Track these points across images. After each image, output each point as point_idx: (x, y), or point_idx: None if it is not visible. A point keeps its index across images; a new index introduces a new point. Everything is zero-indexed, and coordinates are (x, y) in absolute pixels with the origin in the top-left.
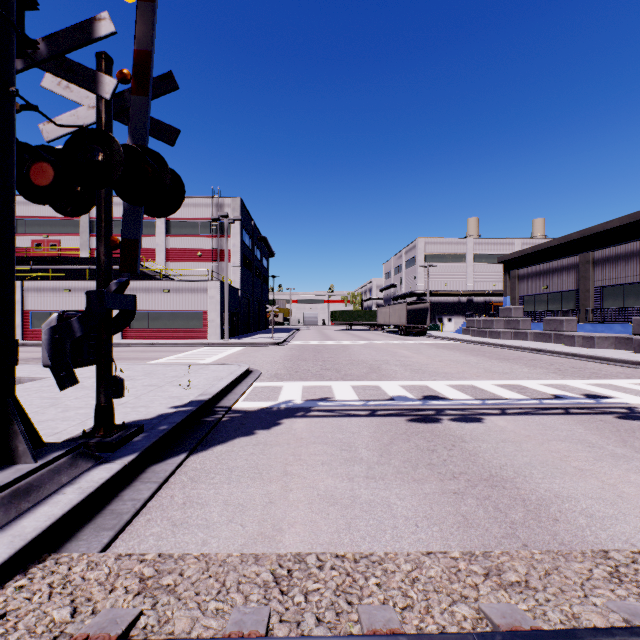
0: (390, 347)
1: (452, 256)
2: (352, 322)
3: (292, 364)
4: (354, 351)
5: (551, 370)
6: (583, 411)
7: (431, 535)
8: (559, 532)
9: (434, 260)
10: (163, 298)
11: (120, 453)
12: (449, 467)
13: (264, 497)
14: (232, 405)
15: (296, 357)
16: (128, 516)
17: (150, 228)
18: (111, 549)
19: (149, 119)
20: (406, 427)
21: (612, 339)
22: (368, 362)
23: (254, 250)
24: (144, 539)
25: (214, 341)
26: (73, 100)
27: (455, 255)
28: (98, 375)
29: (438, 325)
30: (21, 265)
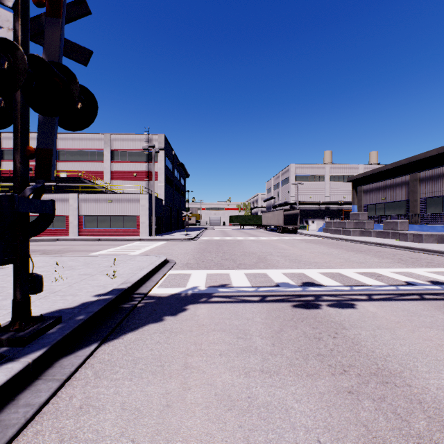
0: (272, 242)
1: (315, 177)
2: (244, 223)
3: (200, 255)
4: (246, 245)
5: (395, 260)
6: (435, 297)
7: None
8: None
9: (302, 179)
10: (108, 206)
11: (29, 348)
12: (337, 358)
13: (162, 398)
14: (148, 291)
15: (203, 249)
16: (13, 431)
17: (99, 156)
18: None
19: (63, 39)
20: (292, 313)
21: (435, 236)
22: (257, 253)
23: (174, 172)
24: None
25: (144, 237)
26: None
27: (317, 176)
28: (14, 273)
29: (305, 225)
30: (7, 182)
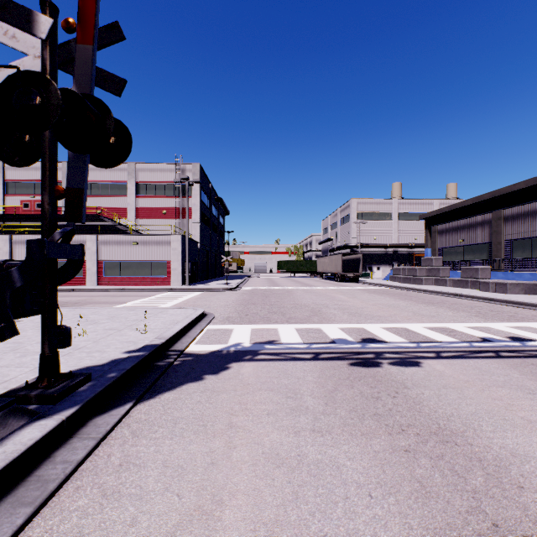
0: (328, 292)
1: (380, 214)
2: (295, 270)
3: (243, 308)
4: (297, 296)
5: (473, 313)
6: (513, 354)
7: (388, 510)
8: (529, 505)
9: (365, 217)
10: (132, 250)
11: (60, 406)
12: (396, 418)
13: (206, 456)
14: (185, 348)
15: (246, 301)
16: (54, 485)
17: (122, 190)
18: (26, 531)
19: (94, 68)
20: (349, 372)
21: (522, 285)
22: (310, 306)
23: (212, 209)
24: (66, 516)
25: (176, 287)
26: (19, 50)
27: (383, 213)
28: (42, 325)
29: (368, 273)
30: (11, 221)
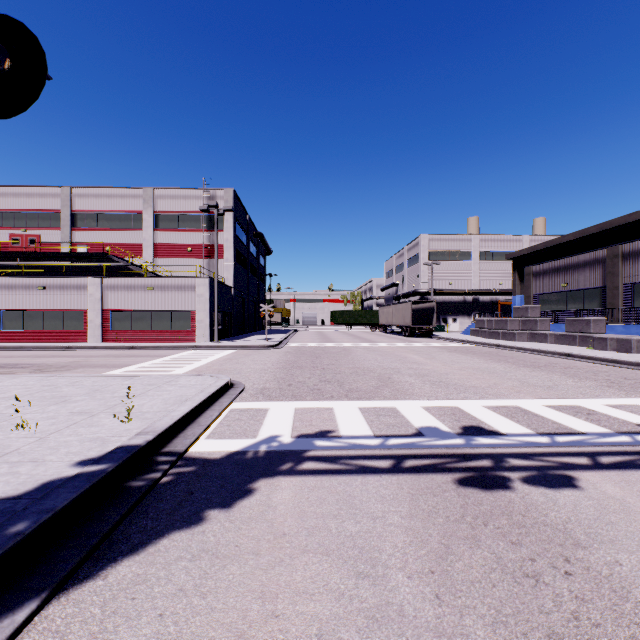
0: (397, 351)
1: (457, 253)
2: (352, 322)
3: (285, 374)
4: (357, 356)
5: (602, 382)
6: None
7: None
8: None
9: (438, 257)
10: (147, 296)
11: None
12: None
13: None
14: (187, 448)
15: (291, 364)
16: None
17: (137, 222)
18: None
19: None
20: (460, 501)
21: None
22: (376, 371)
23: (249, 246)
24: None
25: (202, 344)
26: None
27: (460, 252)
28: None
29: (443, 325)
30: None
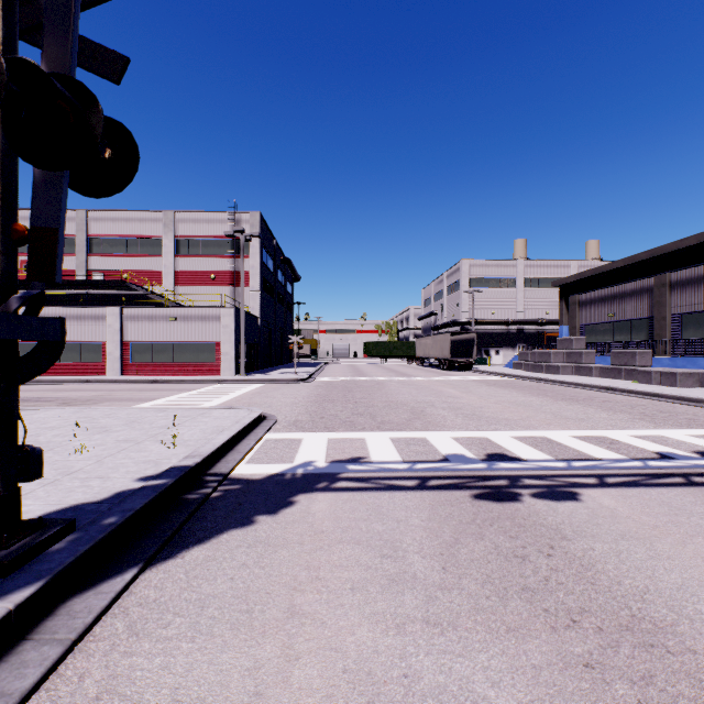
0: (433, 384)
1: (500, 280)
2: (387, 355)
3: (317, 407)
4: (391, 390)
5: (636, 415)
6: None
7: None
8: None
9: (480, 285)
10: (169, 327)
11: (12, 582)
12: (558, 596)
13: (247, 678)
14: (230, 471)
15: (322, 397)
16: None
17: (156, 247)
18: None
19: (76, 37)
20: (473, 509)
21: (697, 376)
22: (409, 404)
23: (276, 273)
24: None
25: (228, 377)
26: None
27: (503, 279)
28: None
29: (485, 358)
30: None
